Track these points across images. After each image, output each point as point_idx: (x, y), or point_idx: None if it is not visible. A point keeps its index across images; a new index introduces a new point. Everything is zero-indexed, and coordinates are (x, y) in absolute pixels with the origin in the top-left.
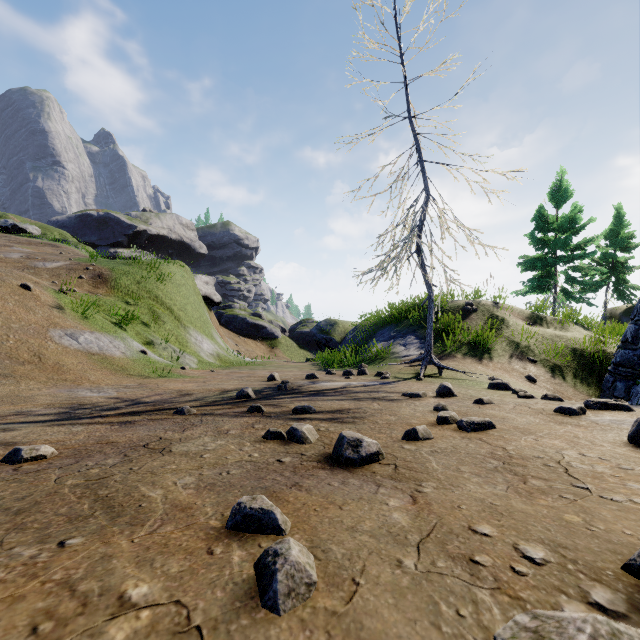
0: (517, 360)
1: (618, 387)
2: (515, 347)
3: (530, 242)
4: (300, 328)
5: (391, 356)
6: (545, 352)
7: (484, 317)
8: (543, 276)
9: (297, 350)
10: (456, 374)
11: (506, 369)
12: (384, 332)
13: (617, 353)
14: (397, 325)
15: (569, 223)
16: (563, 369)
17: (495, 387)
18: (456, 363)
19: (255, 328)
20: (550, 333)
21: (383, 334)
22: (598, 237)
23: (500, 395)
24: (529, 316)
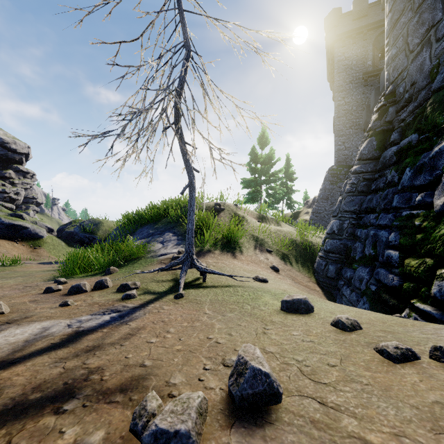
0: (260, 252)
1: (330, 269)
2: (256, 240)
3: (248, 169)
4: (69, 228)
5: (147, 255)
6: (275, 243)
7: (230, 215)
8: (255, 192)
9: (65, 248)
10: (220, 276)
11: (255, 261)
12: (143, 230)
13: (327, 242)
14: (156, 223)
15: (268, 159)
16: (289, 256)
17: (293, 308)
18: (215, 260)
19: (13, 228)
20: (274, 228)
21: (142, 232)
22: (282, 170)
23: (341, 347)
24: (258, 216)
